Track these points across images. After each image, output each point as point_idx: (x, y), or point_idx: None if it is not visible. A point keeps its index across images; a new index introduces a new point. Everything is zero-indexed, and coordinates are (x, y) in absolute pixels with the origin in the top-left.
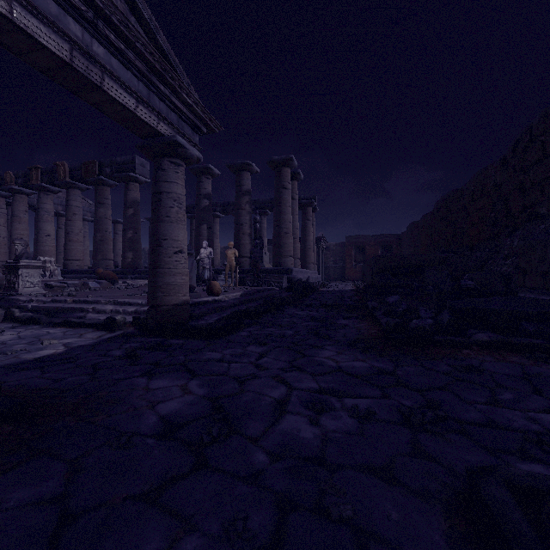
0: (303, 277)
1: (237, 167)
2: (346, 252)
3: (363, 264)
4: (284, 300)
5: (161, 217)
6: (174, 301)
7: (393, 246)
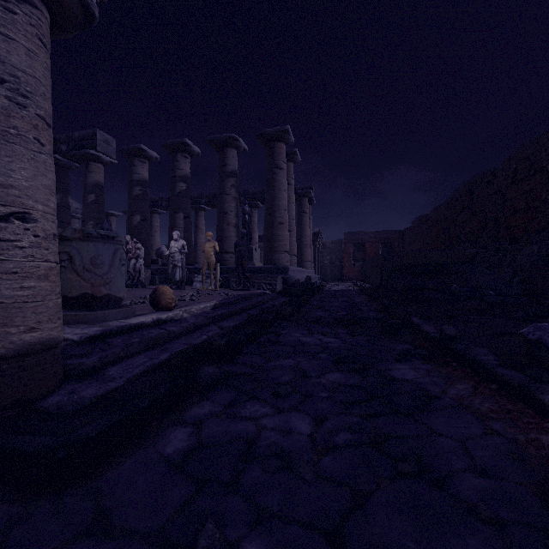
0: (301, 277)
1: (220, 142)
2: (344, 249)
3: (363, 262)
4: (280, 312)
5: None
6: None
7: (395, 243)
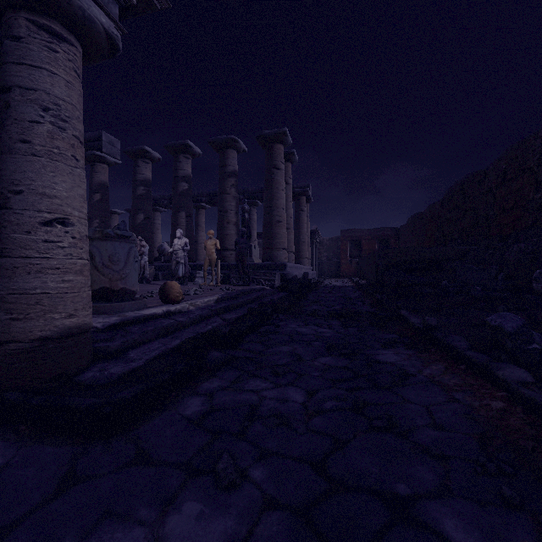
0: (299, 273)
1: (221, 143)
2: (341, 246)
3: (359, 259)
4: (278, 306)
5: (9, 142)
6: (37, 330)
7: (390, 240)
